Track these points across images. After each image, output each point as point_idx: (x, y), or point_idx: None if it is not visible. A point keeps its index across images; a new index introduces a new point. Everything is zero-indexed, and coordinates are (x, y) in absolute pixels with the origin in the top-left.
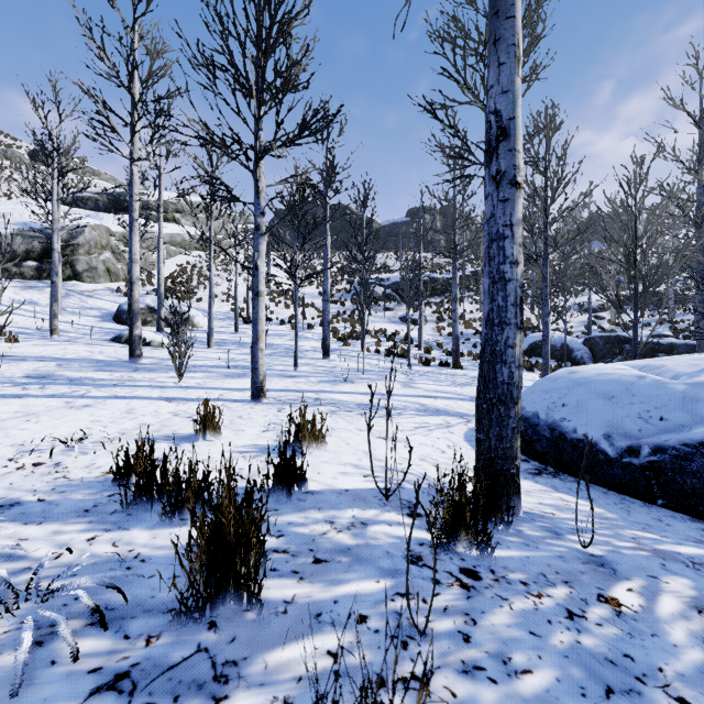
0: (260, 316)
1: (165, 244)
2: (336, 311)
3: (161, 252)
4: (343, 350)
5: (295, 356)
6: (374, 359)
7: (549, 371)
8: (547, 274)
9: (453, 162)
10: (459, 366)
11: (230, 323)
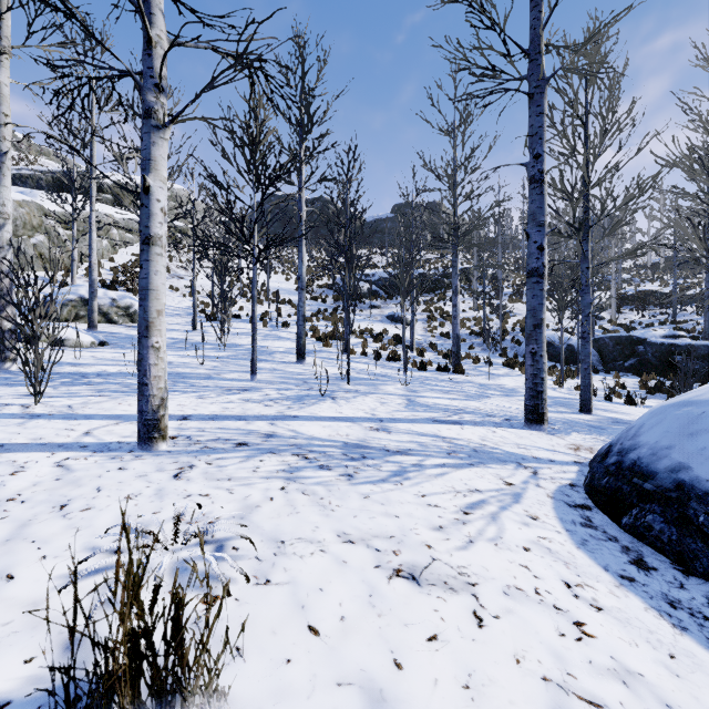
0: (152, 283)
1: (119, 231)
2: (316, 309)
3: (93, 228)
4: (323, 351)
5: (252, 360)
6: (360, 362)
7: (591, 378)
8: (588, 252)
9: (453, 130)
10: (460, 371)
11: (189, 320)
